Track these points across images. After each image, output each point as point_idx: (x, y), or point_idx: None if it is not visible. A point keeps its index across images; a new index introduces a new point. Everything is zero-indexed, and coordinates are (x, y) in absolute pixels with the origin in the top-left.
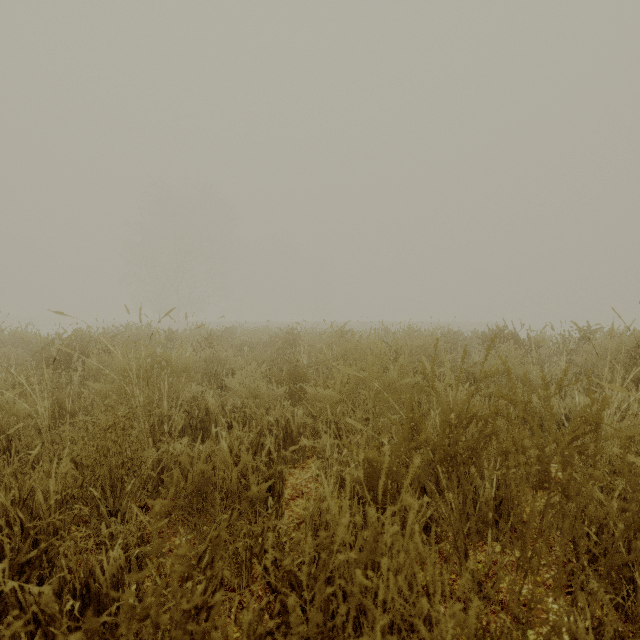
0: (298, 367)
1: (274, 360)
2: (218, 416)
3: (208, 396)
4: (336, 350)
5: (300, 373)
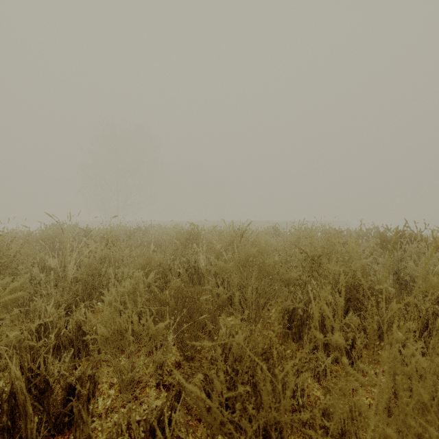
0: (197, 268)
1: (170, 262)
2: (27, 402)
3: (9, 363)
4: (238, 255)
5: (191, 294)
